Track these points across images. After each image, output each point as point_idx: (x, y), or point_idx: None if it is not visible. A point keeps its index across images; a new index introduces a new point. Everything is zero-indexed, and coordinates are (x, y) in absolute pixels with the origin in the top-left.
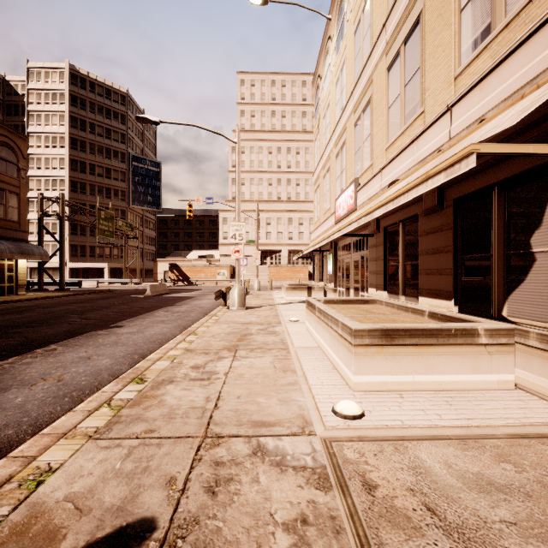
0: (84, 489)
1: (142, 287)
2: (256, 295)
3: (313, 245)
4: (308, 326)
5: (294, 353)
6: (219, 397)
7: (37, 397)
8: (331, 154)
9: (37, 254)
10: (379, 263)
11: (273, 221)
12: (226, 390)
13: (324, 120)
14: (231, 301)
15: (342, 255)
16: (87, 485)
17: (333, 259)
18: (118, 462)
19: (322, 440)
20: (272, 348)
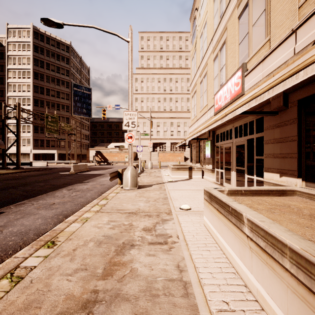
0: None
1: None
2: (149, 173)
3: (199, 131)
4: (212, 229)
5: None
6: None
7: None
8: (209, 61)
9: None
10: (287, 144)
11: (161, 124)
12: None
13: (201, 38)
14: (124, 182)
15: (221, 141)
16: None
17: (211, 145)
18: None
19: None
20: None
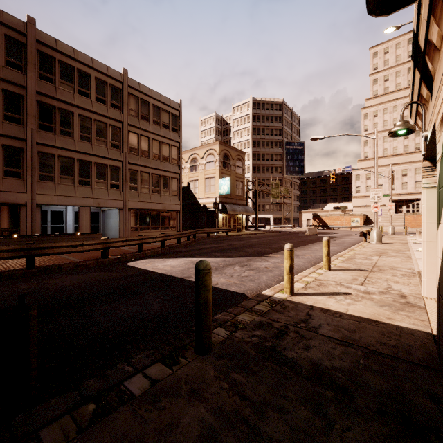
0: (347, 266)
1: (295, 230)
2: (390, 237)
3: None
4: None
5: (414, 259)
6: (376, 262)
7: (310, 258)
8: None
9: (250, 211)
10: None
11: (410, 172)
12: (378, 262)
13: None
14: (371, 238)
15: None
16: (347, 266)
17: None
18: (351, 265)
19: (416, 271)
20: (401, 257)
